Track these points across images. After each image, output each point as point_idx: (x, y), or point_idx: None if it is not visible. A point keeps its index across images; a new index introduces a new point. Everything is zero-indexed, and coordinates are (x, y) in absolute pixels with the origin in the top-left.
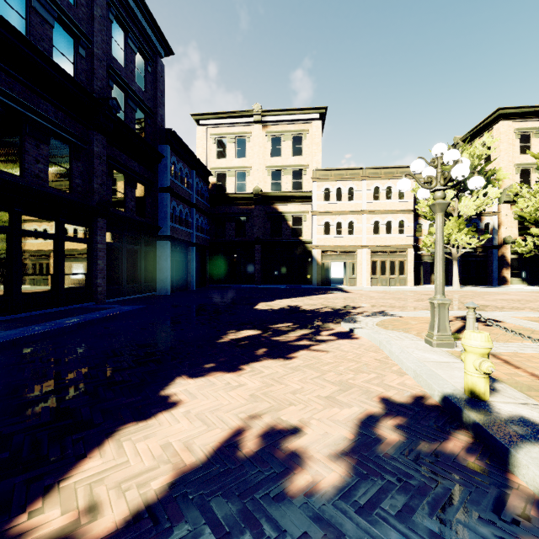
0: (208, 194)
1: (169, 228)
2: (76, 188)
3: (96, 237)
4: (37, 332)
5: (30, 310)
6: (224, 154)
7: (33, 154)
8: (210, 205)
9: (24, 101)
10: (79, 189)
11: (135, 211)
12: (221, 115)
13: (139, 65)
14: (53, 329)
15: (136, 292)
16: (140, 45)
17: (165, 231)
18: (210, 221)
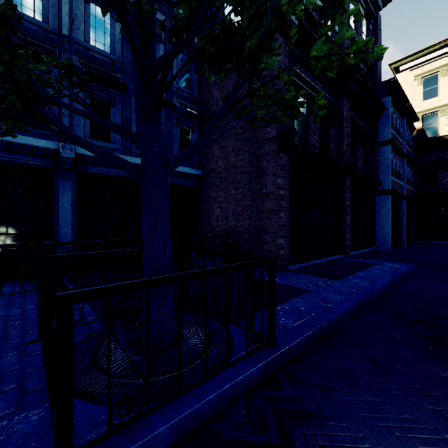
0: (412, 142)
1: (390, 182)
2: (331, 152)
3: (344, 194)
4: (375, 288)
5: (313, 259)
6: (434, 92)
7: (312, 128)
8: (414, 153)
9: (312, 83)
10: (333, 152)
11: (361, 168)
12: (432, 48)
13: (362, 27)
14: (381, 286)
15: (362, 246)
16: (366, 6)
17: (386, 185)
18: (413, 171)
